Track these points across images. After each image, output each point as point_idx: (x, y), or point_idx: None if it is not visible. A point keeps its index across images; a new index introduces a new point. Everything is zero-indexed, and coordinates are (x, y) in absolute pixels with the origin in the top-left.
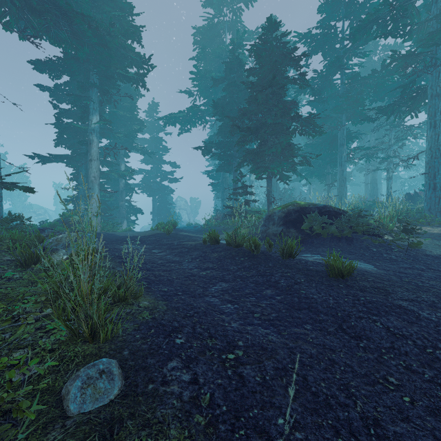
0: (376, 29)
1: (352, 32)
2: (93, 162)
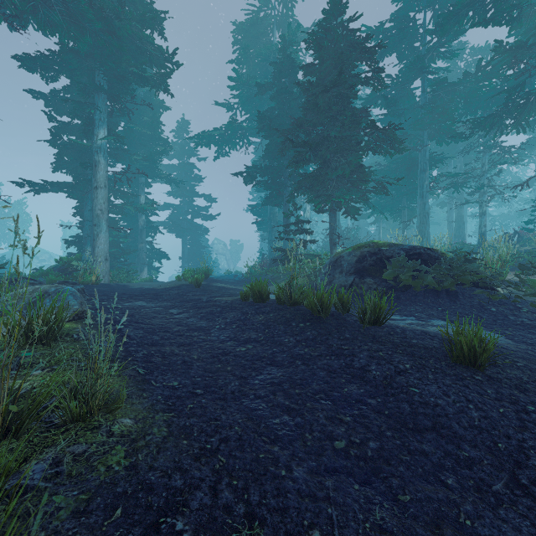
0: (472, 16)
1: (438, 23)
2: (99, 191)
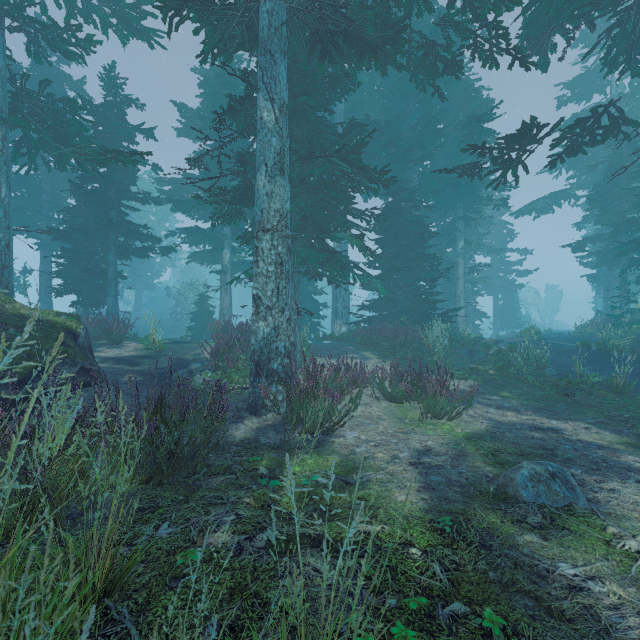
0: None
1: None
2: (459, 280)
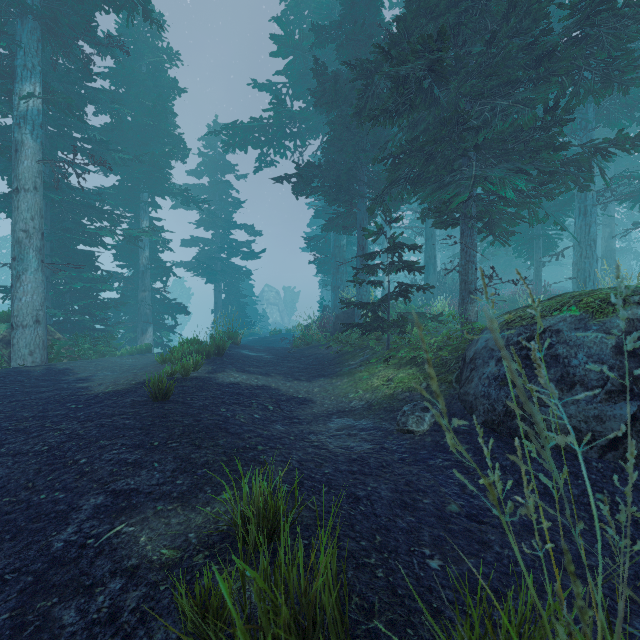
0: None
1: None
2: (22, 196)
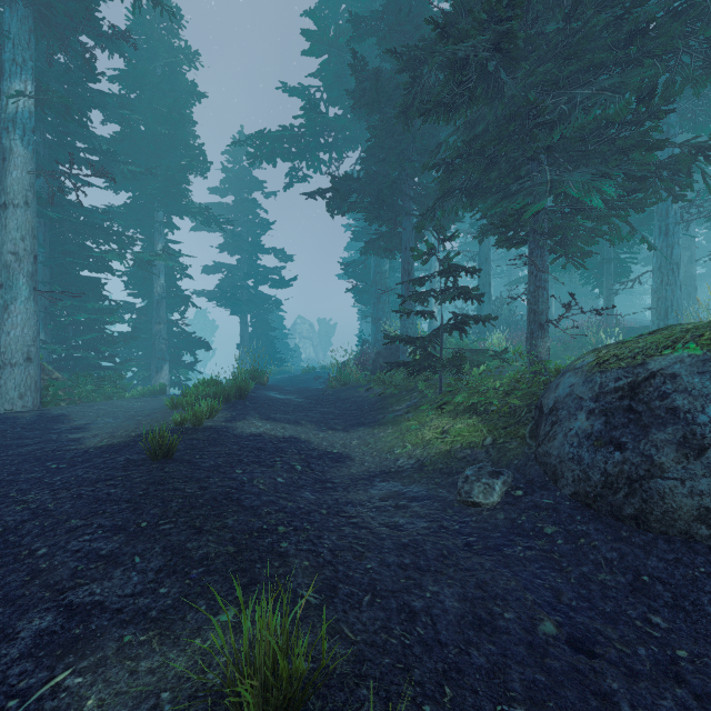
0: None
1: None
2: (10, 212)
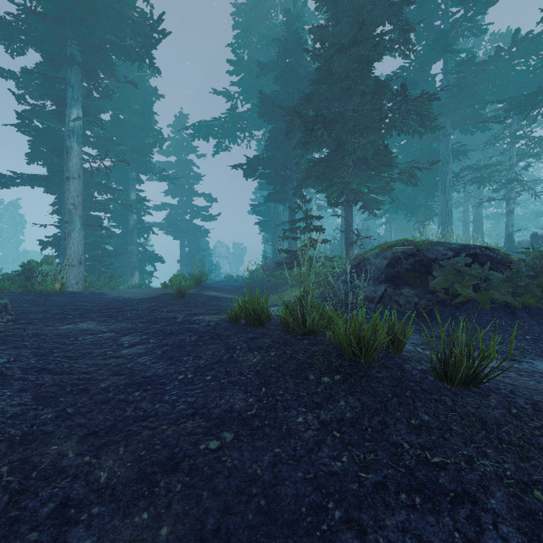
0: None
1: None
2: (71, 182)
